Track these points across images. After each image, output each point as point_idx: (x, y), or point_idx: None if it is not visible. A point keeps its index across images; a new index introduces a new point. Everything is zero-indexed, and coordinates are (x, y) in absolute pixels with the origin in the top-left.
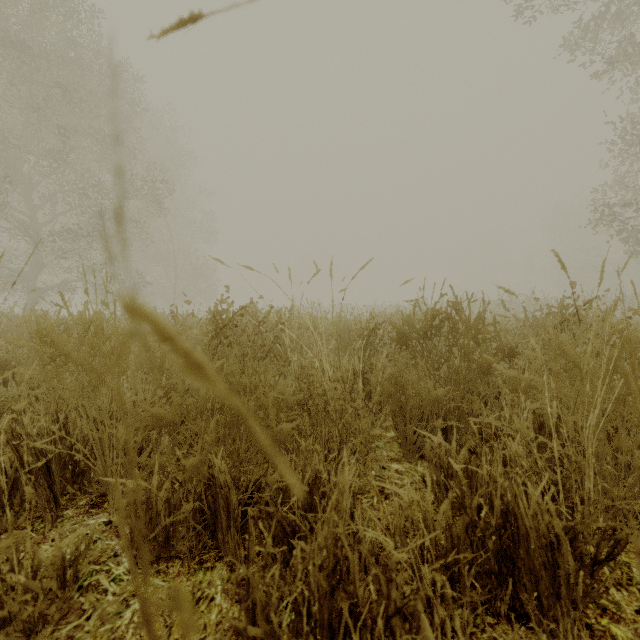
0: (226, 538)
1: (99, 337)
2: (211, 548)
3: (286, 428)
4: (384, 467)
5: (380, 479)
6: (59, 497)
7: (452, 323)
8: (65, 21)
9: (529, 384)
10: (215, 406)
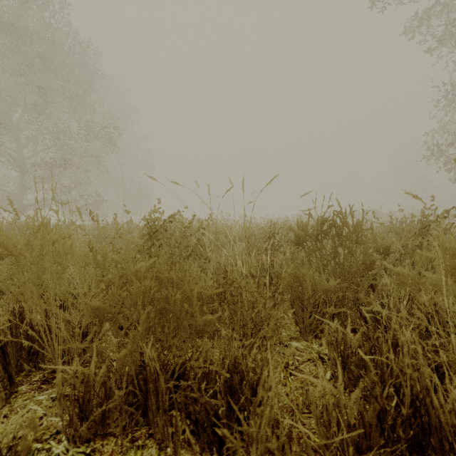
0: (155, 419)
1: (46, 239)
2: (142, 425)
3: (208, 319)
4: (286, 345)
5: (284, 356)
6: (14, 375)
7: (338, 228)
8: (43, 10)
9: (415, 279)
10: (146, 300)
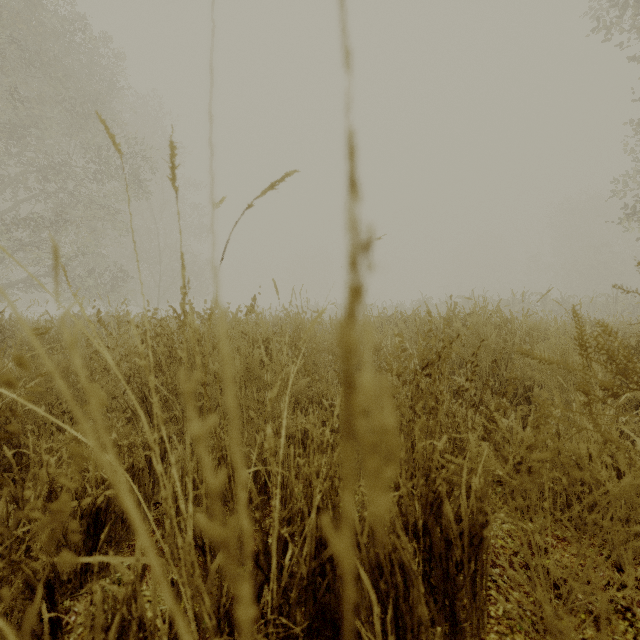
0: None
1: None
2: None
3: None
4: None
5: None
6: None
7: None
8: None
9: None
10: None
